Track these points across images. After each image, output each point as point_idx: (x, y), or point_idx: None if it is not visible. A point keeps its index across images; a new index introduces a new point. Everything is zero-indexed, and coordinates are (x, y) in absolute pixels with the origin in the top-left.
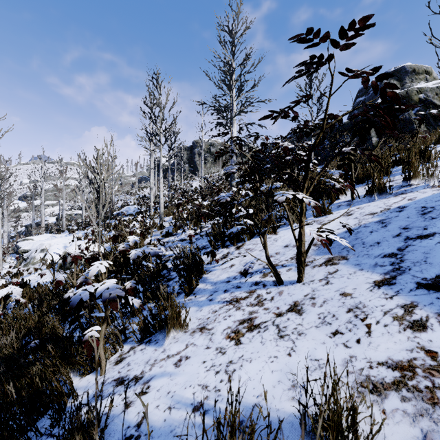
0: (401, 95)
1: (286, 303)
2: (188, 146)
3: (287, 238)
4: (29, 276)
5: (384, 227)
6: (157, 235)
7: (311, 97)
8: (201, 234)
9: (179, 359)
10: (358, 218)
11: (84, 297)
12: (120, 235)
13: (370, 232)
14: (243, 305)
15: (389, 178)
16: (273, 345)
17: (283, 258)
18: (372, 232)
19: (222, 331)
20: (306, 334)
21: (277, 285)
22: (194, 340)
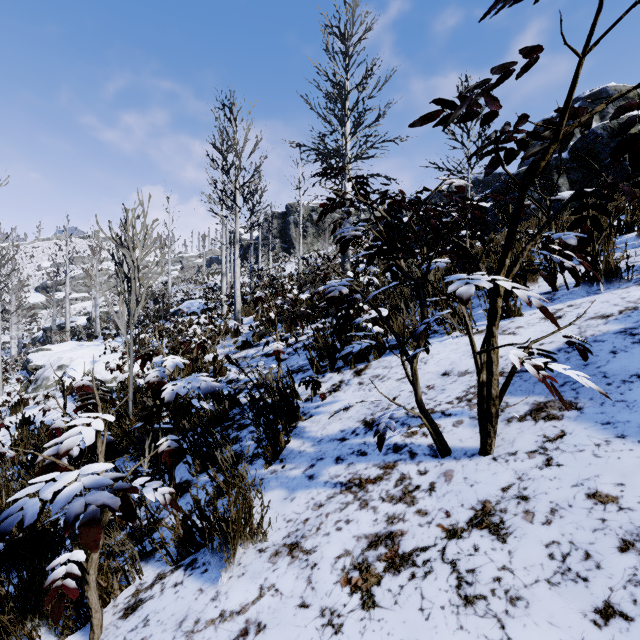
0: (609, 126)
1: (464, 503)
2: (279, 211)
3: (444, 358)
4: (36, 407)
5: (639, 343)
6: (230, 346)
7: (536, 60)
8: (297, 346)
9: (244, 628)
10: (576, 324)
11: (26, 511)
12: (155, 353)
13: (610, 351)
14: (372, 497)
15: (626, 253)
16: (451, 625)
17: (443, 398)
18: (615, 352)
19: (333, 560)
20: (530, 603)
21: (438, 456)
22: (276, 578)
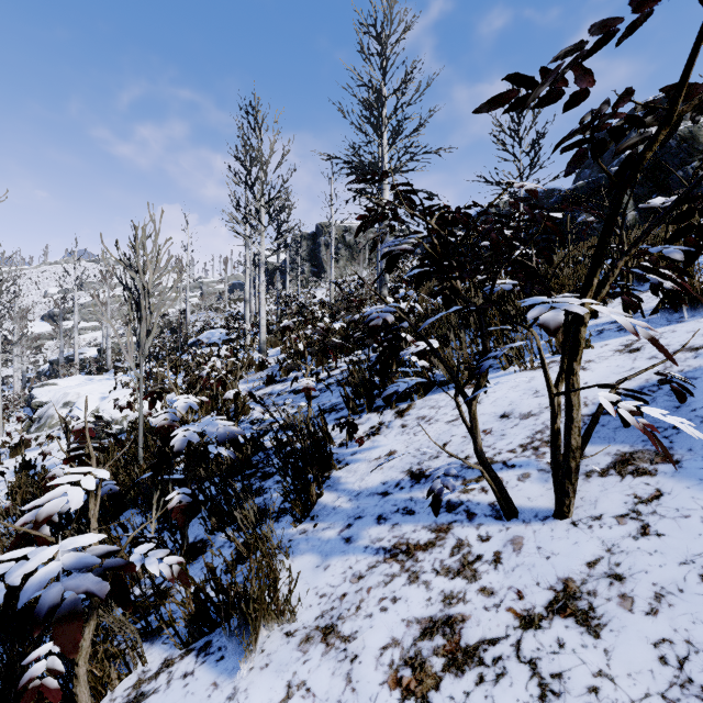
0: (679, 135)
1: (539, 581)
2: (308, 232)
3: (501, 397)
4: (39, 448)
5: None
6: (254, 380)
7: (647, 17)
8: (329, 382)
9: None
10: (659, 357)
11: None
12: (165, 391)
13: None
14: (424, 568)
15: None
16: None
17: (503, 446)
18: None
19: (378, 651)
20: None
21: (502, 518)
22: (307, 672)
